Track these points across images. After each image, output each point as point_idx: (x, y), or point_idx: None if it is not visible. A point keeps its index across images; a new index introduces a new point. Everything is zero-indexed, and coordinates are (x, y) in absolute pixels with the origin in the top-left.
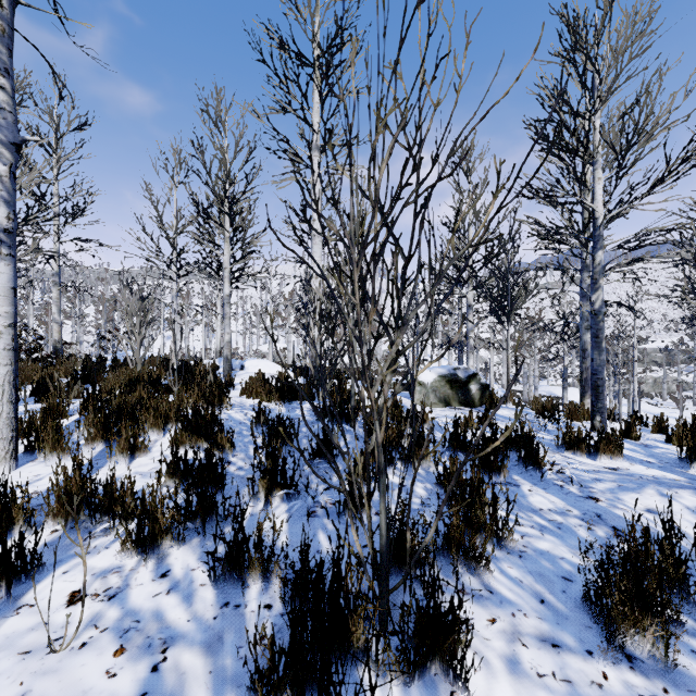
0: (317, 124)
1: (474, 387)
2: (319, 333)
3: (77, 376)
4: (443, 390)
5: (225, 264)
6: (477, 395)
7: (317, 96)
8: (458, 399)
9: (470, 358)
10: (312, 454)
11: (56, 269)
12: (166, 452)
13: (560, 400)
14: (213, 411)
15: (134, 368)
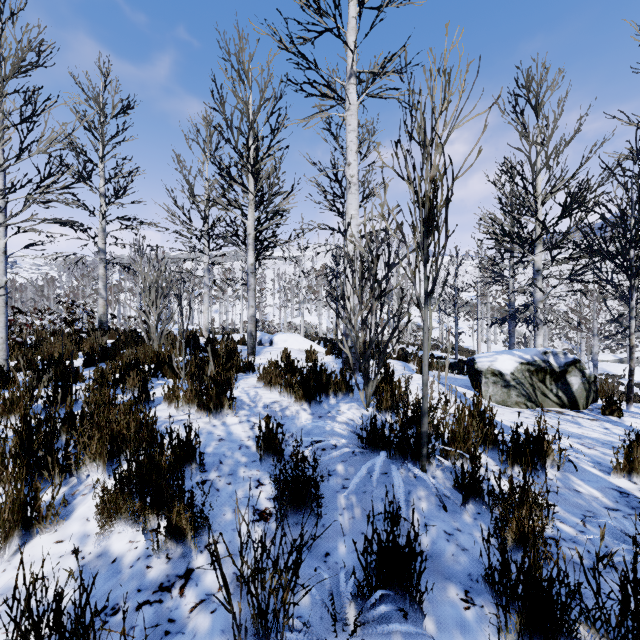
0: (352, 44)
1: (576, 380)
2: (360, 304)
3: (93, 354)
4: (529, 384)
5: (249, 230)
6: (583, 392)
7: (352, 8)
8: (552, 397)
9: (538, 335)
10: (363, 576)
11: (102, 247)
12: (91, 525)
13: (616, 379)
14: (188, 437)
15: (149, 345)
